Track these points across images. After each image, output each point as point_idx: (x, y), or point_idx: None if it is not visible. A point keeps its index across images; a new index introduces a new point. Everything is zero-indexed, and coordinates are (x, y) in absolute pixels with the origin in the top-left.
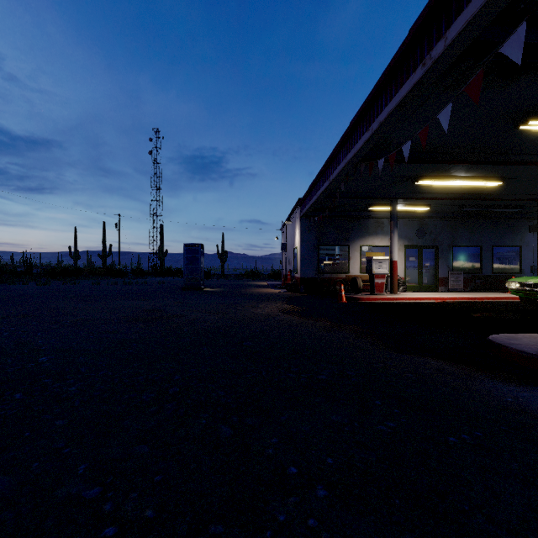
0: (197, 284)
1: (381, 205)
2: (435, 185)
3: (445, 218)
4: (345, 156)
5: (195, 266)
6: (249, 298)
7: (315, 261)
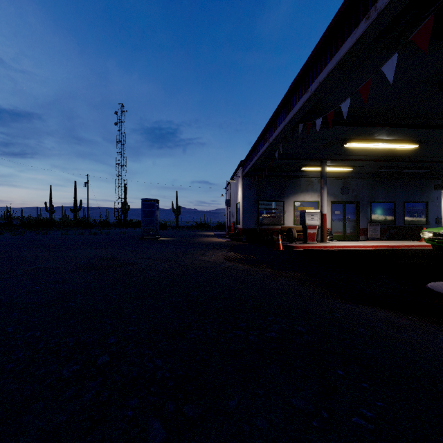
0: (153, 234)
1: (312, 166)
2: (359, 148)
3: (365, 177)
4: (283, 119)
5: (151, 219)
6: (197, 246)
7: (255, 214)
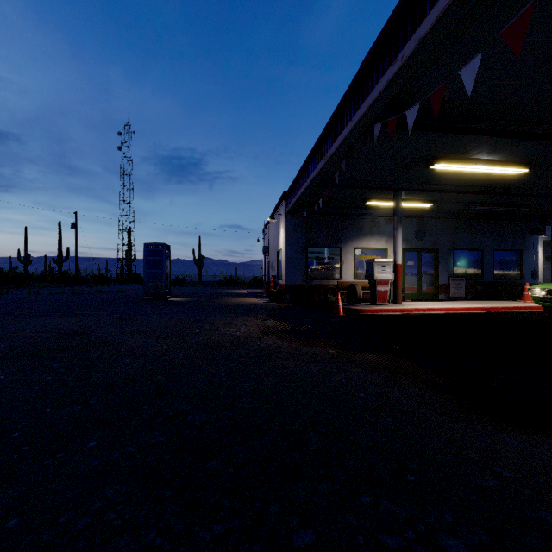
0: (160, 293)
1: (380, 199)
2: (448, 172)
3: (446, 217)
4: (350, 118)
5: (158, 271)
6: (222, 310)
7: (303, 265)
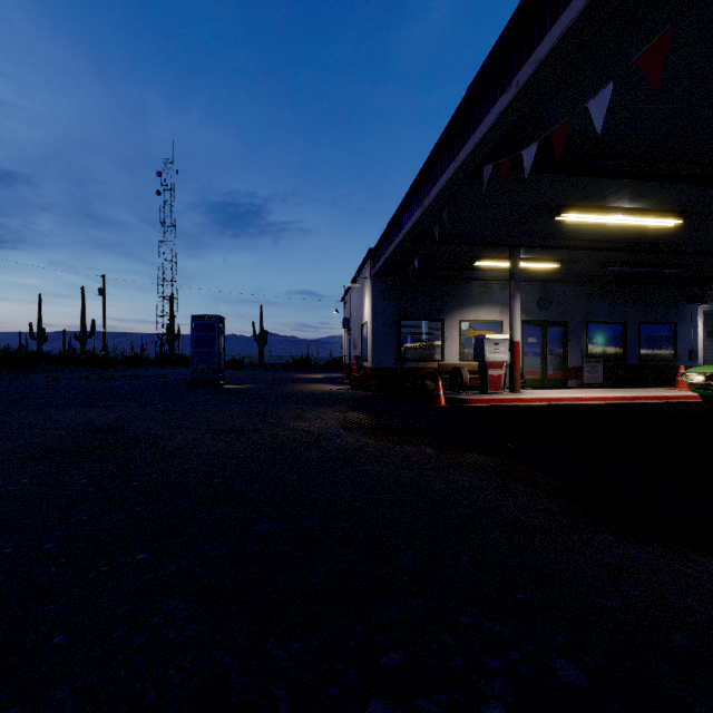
0: (212, 378)
1: (492, 259)
2: (579, 224)
3: (578, 281)
4: (453, 157)
5: (209, 351)
6: (291, 400)
7: (394, 342)
